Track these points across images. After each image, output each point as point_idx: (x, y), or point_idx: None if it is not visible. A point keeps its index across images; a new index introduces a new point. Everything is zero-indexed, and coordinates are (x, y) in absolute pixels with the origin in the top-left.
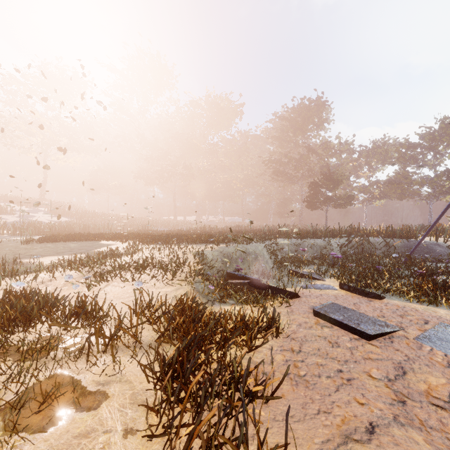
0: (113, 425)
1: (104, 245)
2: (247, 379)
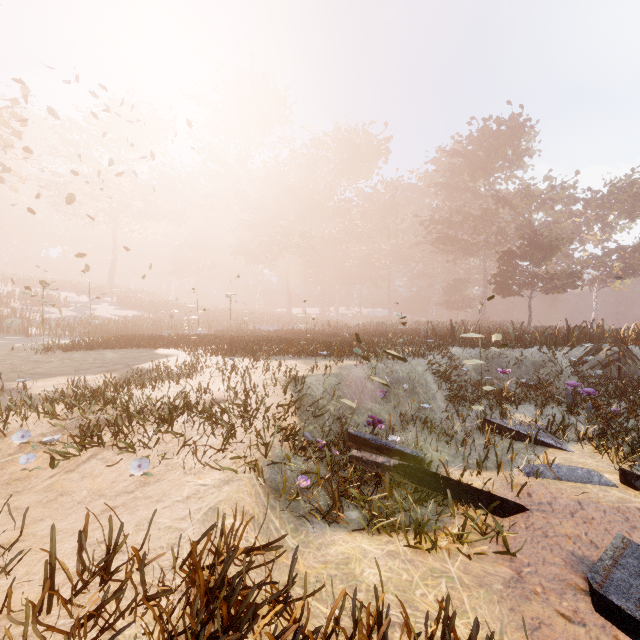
0: None
1: (157, 357)
2: None
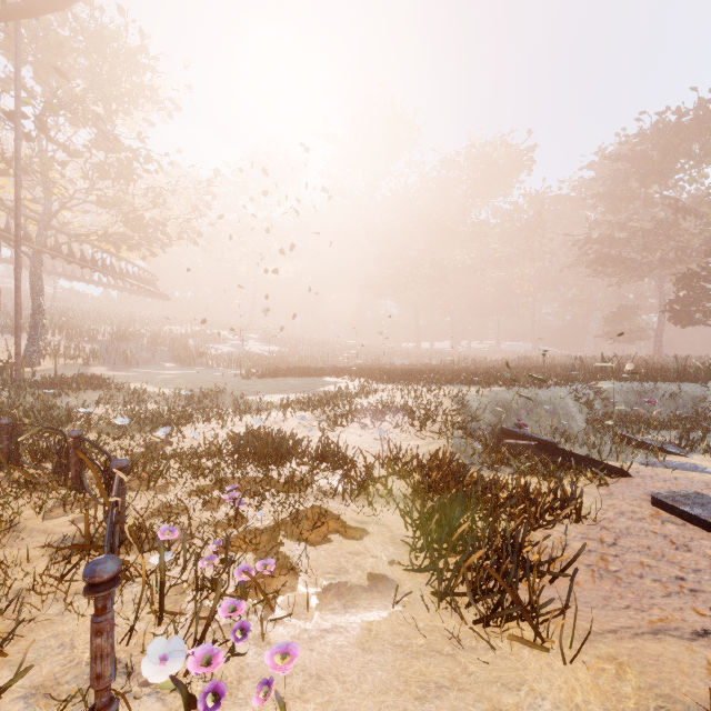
0: (378, 554)
1: (329, 383)
2: (523, 545)
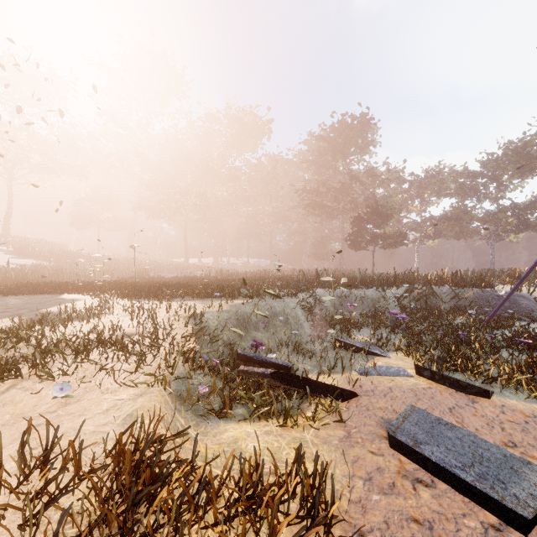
0: None
1: (63, 301)
2: None
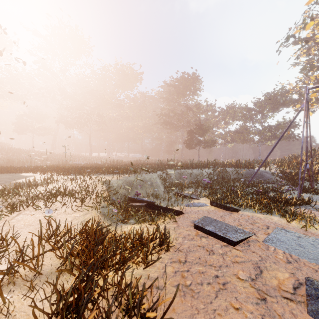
0: None
1: (24, 177)
2: (141, 305)
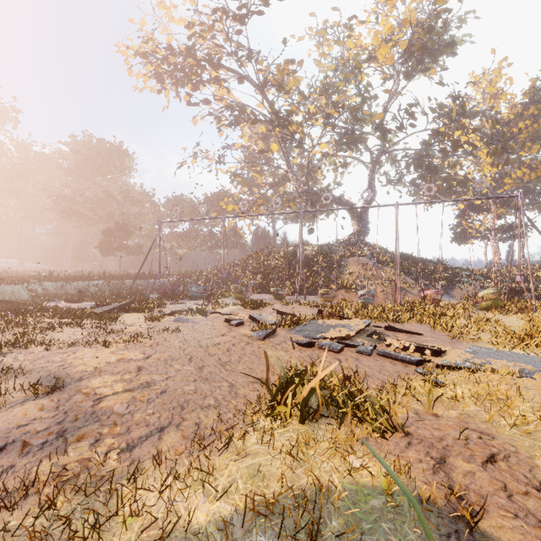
0: None
1: None
2: None
